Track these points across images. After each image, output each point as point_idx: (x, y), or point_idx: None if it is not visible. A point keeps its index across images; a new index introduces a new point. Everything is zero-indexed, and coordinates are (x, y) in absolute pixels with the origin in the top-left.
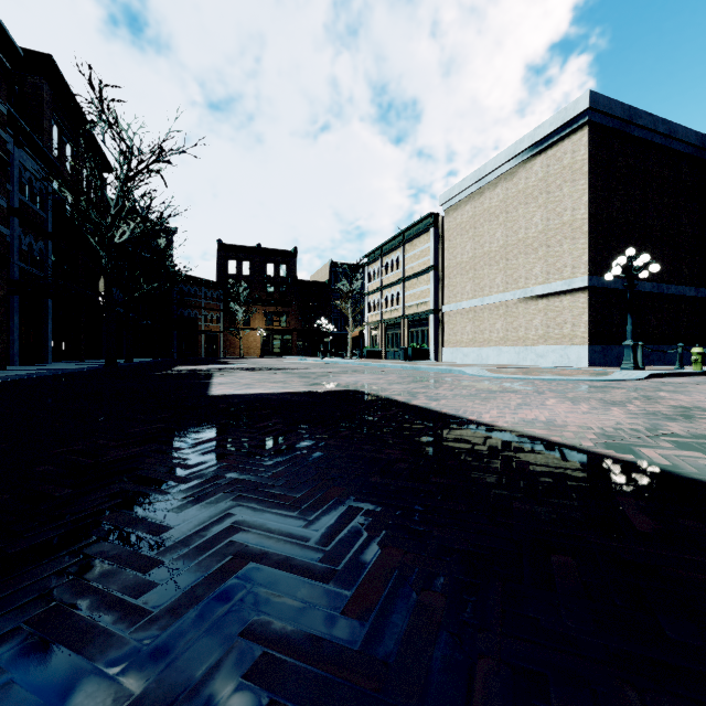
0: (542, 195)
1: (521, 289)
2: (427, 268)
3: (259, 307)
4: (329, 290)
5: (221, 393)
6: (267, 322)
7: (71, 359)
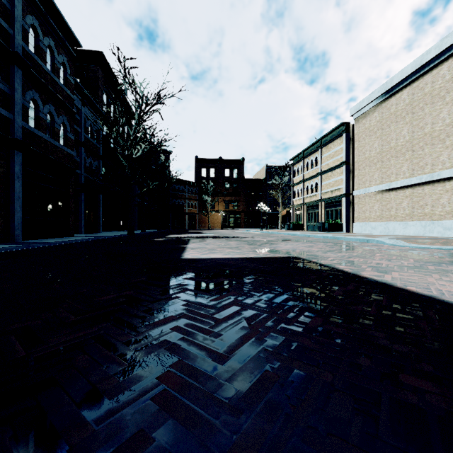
0: (449, 94)
1: (427, 174)
2: (340, 164)
3: (220, 197)
4: (265, 184)
5: (190, 257)
6: (225, 207)
7: (113, 230)
